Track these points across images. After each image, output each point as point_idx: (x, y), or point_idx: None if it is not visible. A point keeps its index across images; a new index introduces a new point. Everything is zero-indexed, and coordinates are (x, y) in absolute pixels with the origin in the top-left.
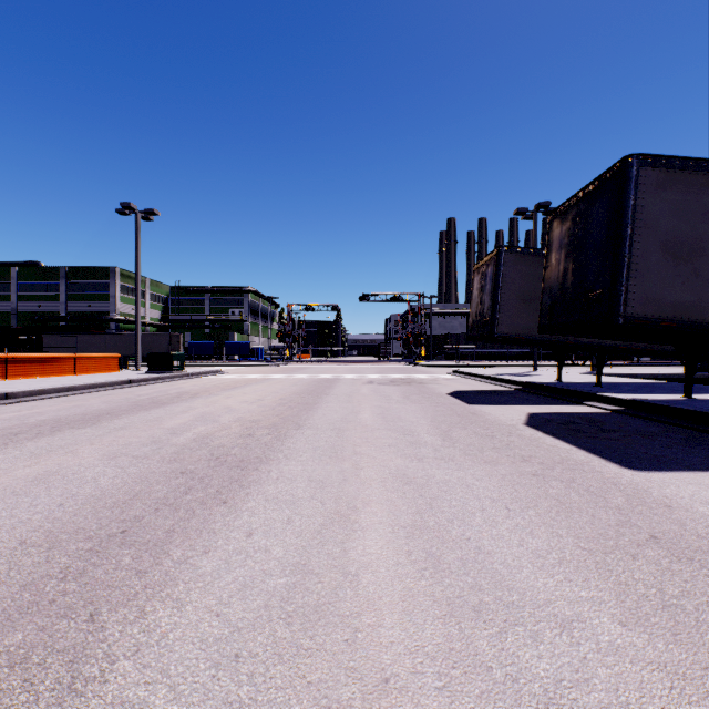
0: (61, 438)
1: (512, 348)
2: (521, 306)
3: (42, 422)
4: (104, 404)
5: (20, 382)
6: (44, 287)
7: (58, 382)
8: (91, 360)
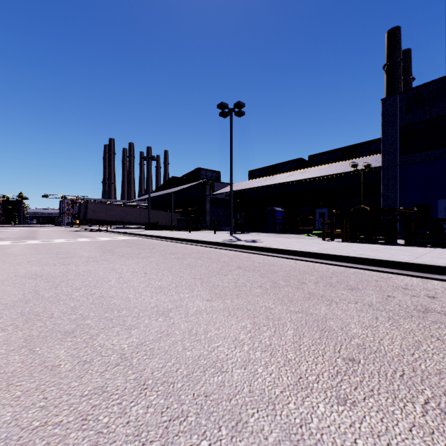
0: None
1: None
2: None
3: None
4: None
5: None
6: None
7: None
8: None
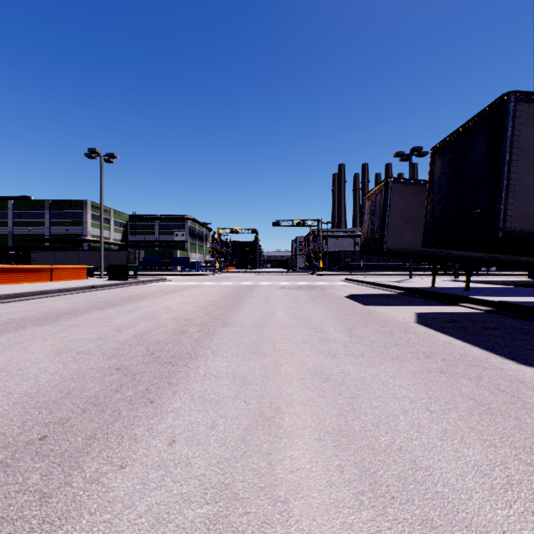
0: (21, 334)
1: (389, 261)
2: (404, 226)
3: (11, 320)
4: (68, 305)
5: (5, 287)
6: (33, 215)
7: (35, 287)
8: (64, 270)
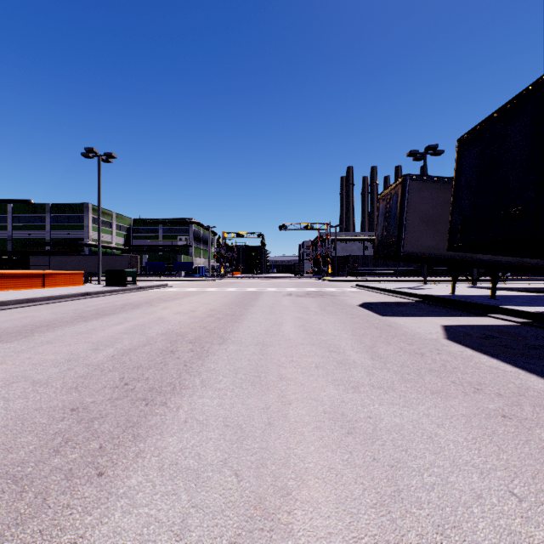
0: None
1: (400, 266)
2: (424, 227)
3: None
4: (51, 315)
5: None
6: (33, 219)
7: (23, 295)
8: (58, 276)
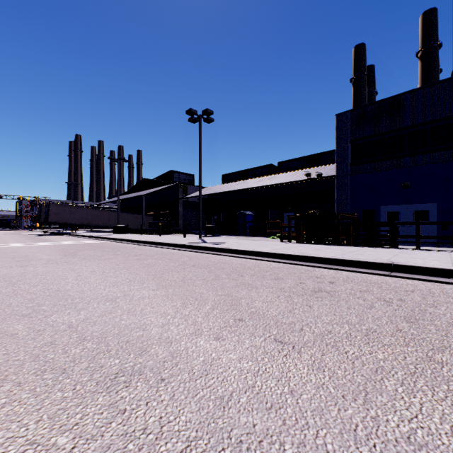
0: None
1: None
2: None
3: None
4: None
5: None
6: None
7: None
8: None
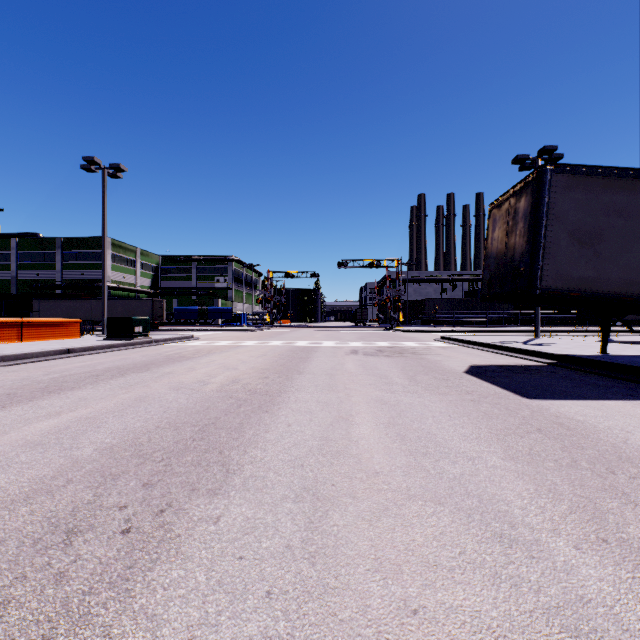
0: None
1: (489, 313)
2: (575, 249)
3: None
4: None
5: None
6: (42, 256)
7: None
8: (43, 325)
